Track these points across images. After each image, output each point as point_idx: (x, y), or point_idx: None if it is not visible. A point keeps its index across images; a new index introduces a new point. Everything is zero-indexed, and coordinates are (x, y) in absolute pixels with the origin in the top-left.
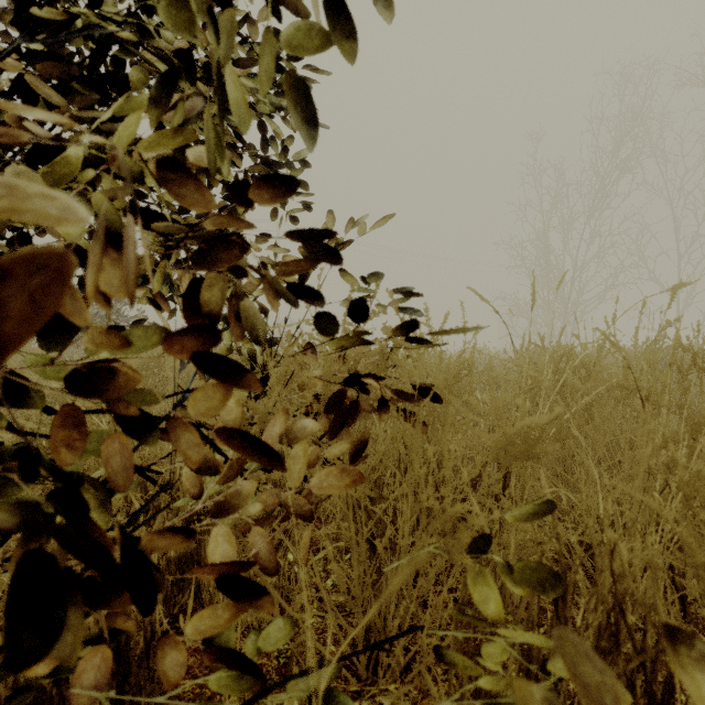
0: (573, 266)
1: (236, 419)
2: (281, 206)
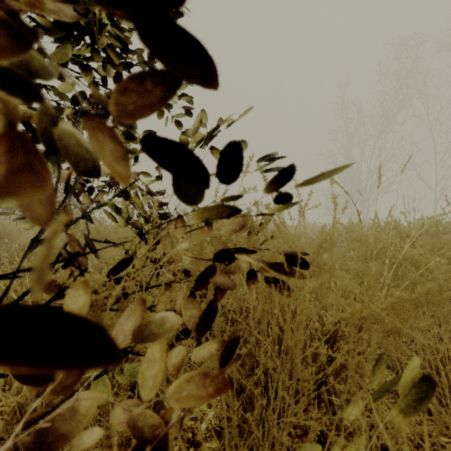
0: (367, 169)
1: (84, 308)
2: (166, 108)
